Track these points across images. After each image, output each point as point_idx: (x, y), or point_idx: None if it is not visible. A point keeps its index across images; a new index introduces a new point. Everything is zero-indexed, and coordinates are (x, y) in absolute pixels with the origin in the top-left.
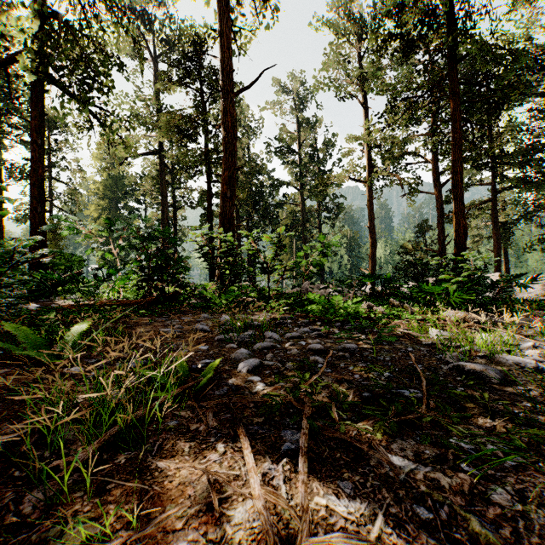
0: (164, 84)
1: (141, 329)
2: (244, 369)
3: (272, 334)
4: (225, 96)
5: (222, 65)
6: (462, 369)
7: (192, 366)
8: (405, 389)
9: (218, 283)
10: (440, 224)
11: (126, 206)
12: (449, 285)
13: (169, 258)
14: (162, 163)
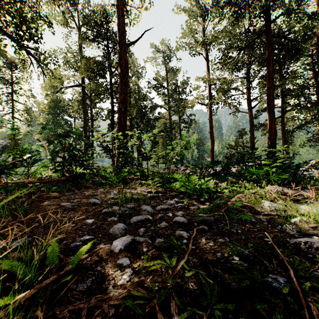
0: (83, 41)
1: (49, 202)
2: (116, 248)
3: (146, 207)
4: (120, 47)
5: (119, 27)
6: (310, 245)
7: (70, 245)
8: (275, 281)
9: (114, 167)
10: (251, 131)
11: (62, 119)
12: (268, 168)
13: (77, 149)
14: (84, 92)
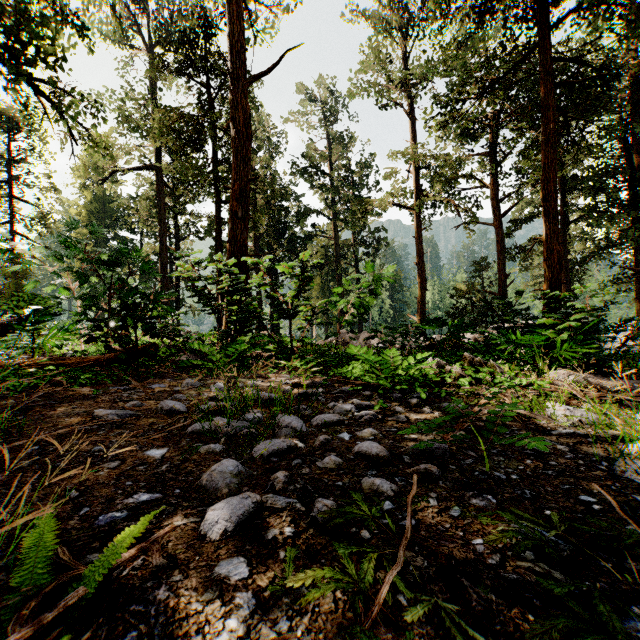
0: (158, 72)
1: (69, 408)
2: (215, 529)
3: (290, 419)
4: (235, 83)
5: (232, 42)
6: None
7: (95, 519)
8: None
9: (221, 332)
10: (501, 261)
11: (117, 236)
12: (551, 333)
13: (140, 294)
14: (160, 181)
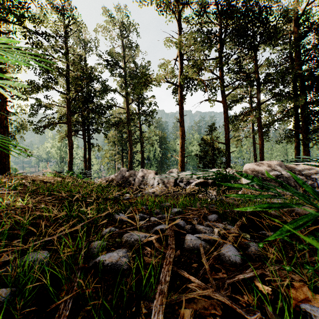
0: None
1: None
2: None
3: None
4: None
5: None
6: None
7: None
8: None
9: None
10: (227, 123)
11: None
12: None
13: None
14: None
